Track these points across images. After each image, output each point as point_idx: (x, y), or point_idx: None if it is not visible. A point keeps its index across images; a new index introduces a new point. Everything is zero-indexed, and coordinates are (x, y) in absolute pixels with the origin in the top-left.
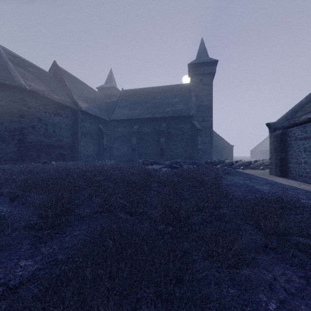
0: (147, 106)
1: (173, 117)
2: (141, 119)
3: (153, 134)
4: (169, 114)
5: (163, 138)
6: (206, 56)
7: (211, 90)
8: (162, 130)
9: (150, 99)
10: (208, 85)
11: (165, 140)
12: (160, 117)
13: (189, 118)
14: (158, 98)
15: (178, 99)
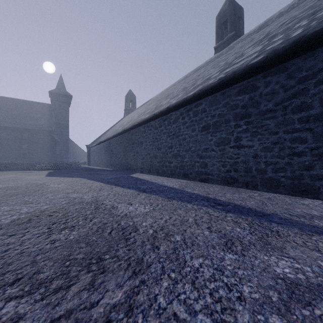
0: (7, 115)
1: (35, 130)
2: (0, 127)
3: (15, 141)
4: (32, 127)
5: (25, 145)
6: (64, 89)
7: (67, 114)
8: (25, 139)
9: (9, 109)
10: (66, 110)
11: (27, 146)
12: (22, 128)
13: (50, 132)
14: (19, 111)
15: (40, 115)
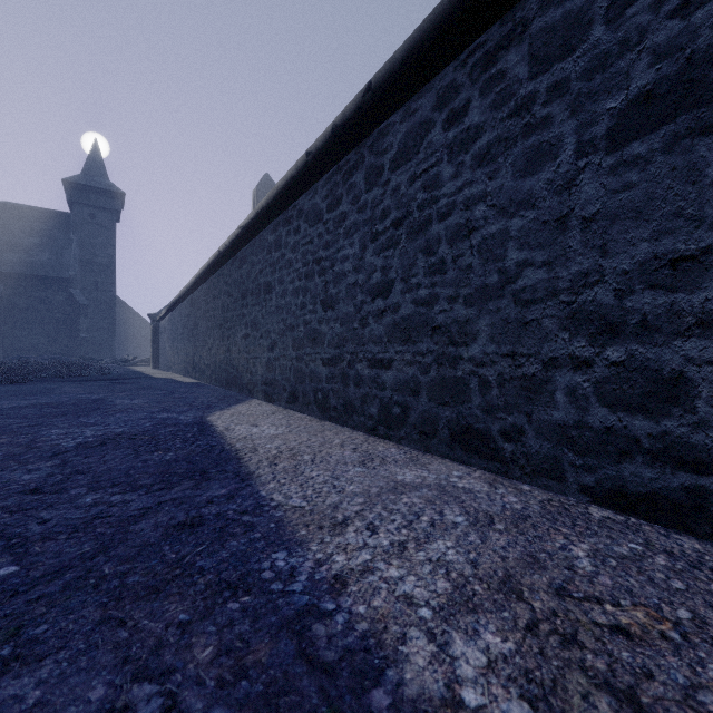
0: None
1: (25, 276)
2: None
3: None
4: (14, 269)
5: None
6: (104, 177)
7: (113, 238)
8: None
9: None
10: (108, 230)
11: (2, 318)
12: None
13: (64, 283)
14: None
15: (39, 240)
